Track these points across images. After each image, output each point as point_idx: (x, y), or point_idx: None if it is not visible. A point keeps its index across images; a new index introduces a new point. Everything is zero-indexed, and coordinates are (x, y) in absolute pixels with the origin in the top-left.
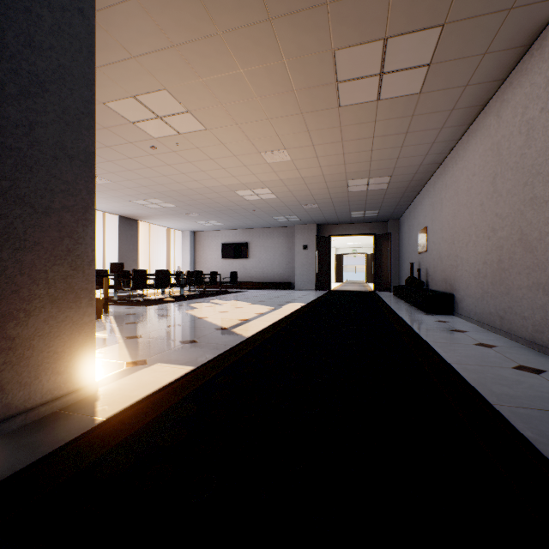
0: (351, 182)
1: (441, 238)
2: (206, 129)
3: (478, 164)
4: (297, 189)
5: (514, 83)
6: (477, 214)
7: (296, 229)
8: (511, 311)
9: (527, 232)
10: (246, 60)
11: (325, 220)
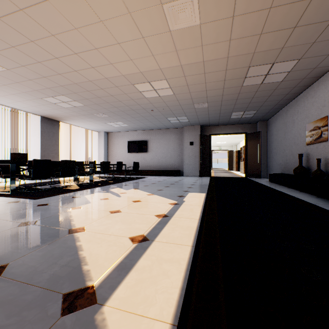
0: (251, 70)
1: None
2: None
3: None
4: (194, 81)
5: None
6: None
7: (184, 129)
8: None
9: None
10: None
11: (208, 121)
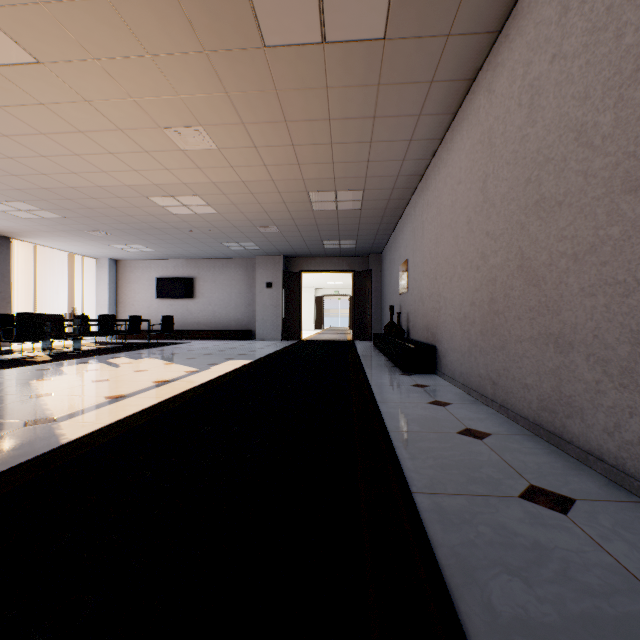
0: (314, 195)
1: (422, 272)
2: (38, 62)
3: (464, 166)
4: (242, 200)
5: (512, 34)
6: (463, 236)
7: (257, 261)
8: (508, 375)
9: (530, 255)
10: None
11: (293, 250)
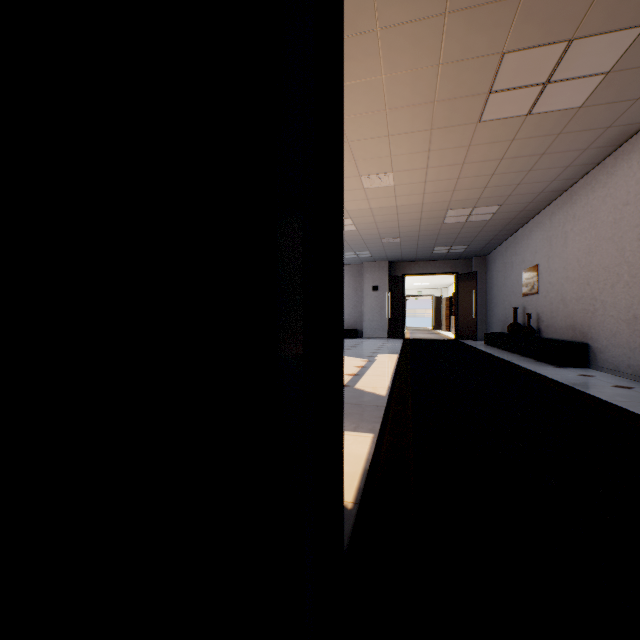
0: (451, 212)
1: (565, 277)
2: None
3: (634, 191)
4: (384, 219)
5: None
6: (632, 249)
7: (364, 267)
8: None
9: None
10: (394, 63)
11: (401, 256)
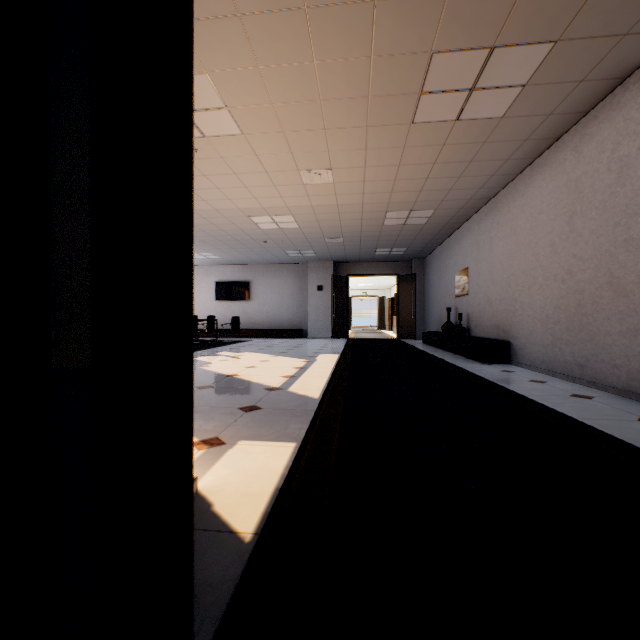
0: (390, 214)
1: (490, 280)
2: (241, 134)
3: (547, 201)
4: (326, 218)
5: (600, 117)
6: (545, 254)
7: (309, 266)
8: (596, 359)
9: (619, 276)
10: (326, 49)
11: (345, 256)
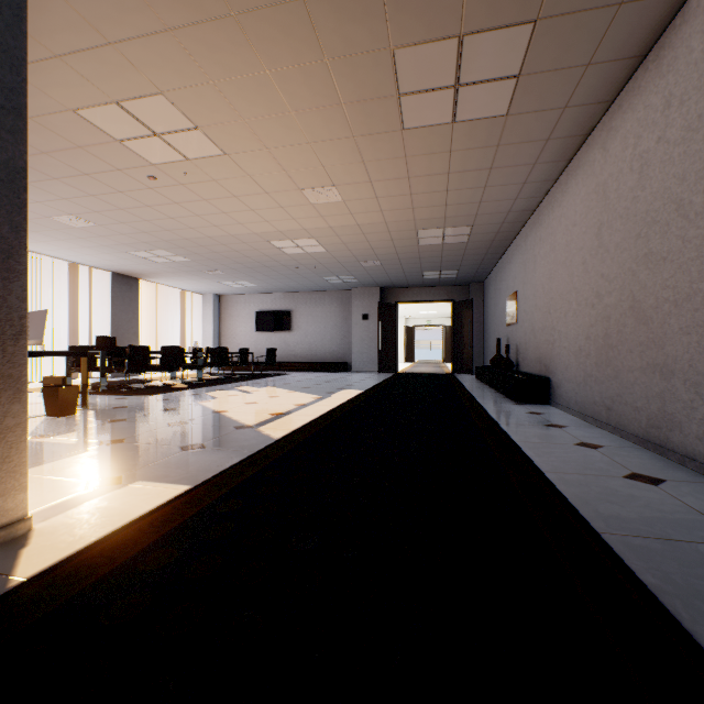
0: (422, 232)
1: (534, 305)
2: (224, 155)
3: (579, 211)
4: (352, 240)
5: (624, 106)
6: (578, 274)
7: (353, 293)
8: (621, 400)
9: (640, 299)
10: (273, 56)
11: (391, 281)
